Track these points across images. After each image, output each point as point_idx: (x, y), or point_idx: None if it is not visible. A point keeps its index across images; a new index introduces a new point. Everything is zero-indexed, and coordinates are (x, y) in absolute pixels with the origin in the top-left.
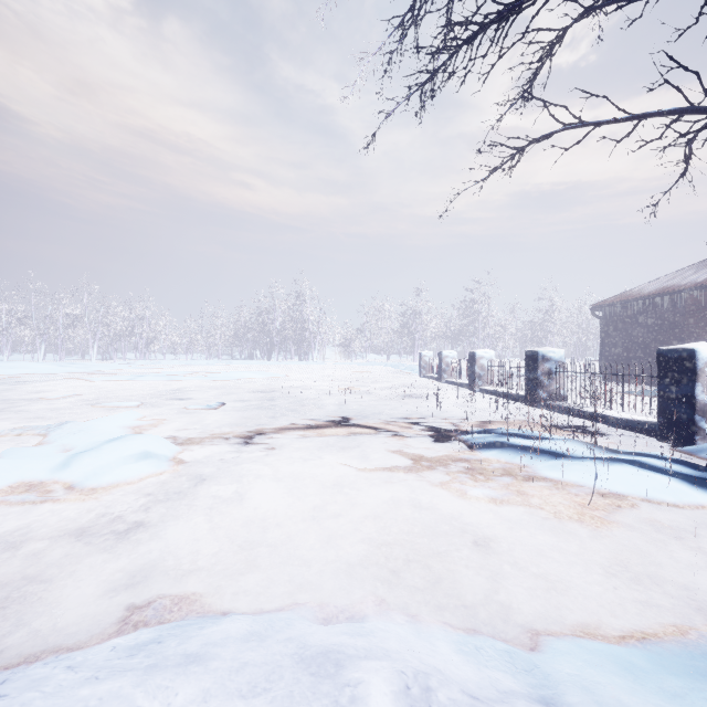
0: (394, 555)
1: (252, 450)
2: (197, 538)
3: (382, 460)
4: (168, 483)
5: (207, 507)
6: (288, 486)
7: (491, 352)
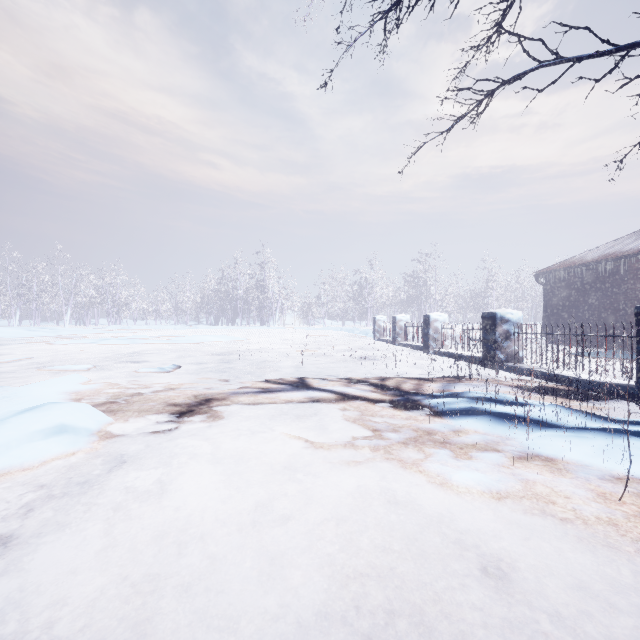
0: (367, 590)
1: (194, 419)
2: (85, 560)
3: (343, 431)
4: (80, 466)
5: (116, 504)
6: (228, 470)
7: (444, 316)
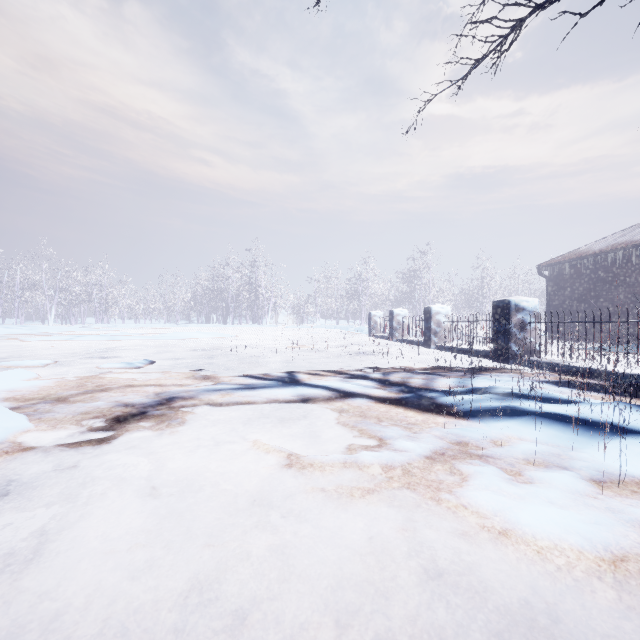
0: None
1: (144, 425)
2: None
3: (341, 439)
4: None
5: None
6: (166, 506)
7: (447, 308)
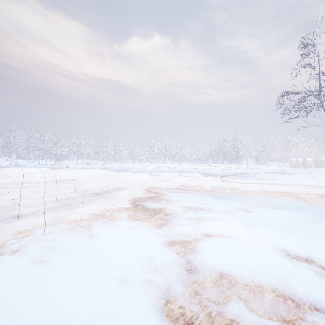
0: None
1: None
2: None
3: None
4: None
5: None
6: None
7: (311, 159)
